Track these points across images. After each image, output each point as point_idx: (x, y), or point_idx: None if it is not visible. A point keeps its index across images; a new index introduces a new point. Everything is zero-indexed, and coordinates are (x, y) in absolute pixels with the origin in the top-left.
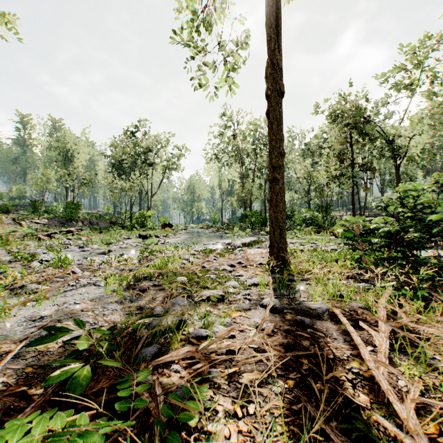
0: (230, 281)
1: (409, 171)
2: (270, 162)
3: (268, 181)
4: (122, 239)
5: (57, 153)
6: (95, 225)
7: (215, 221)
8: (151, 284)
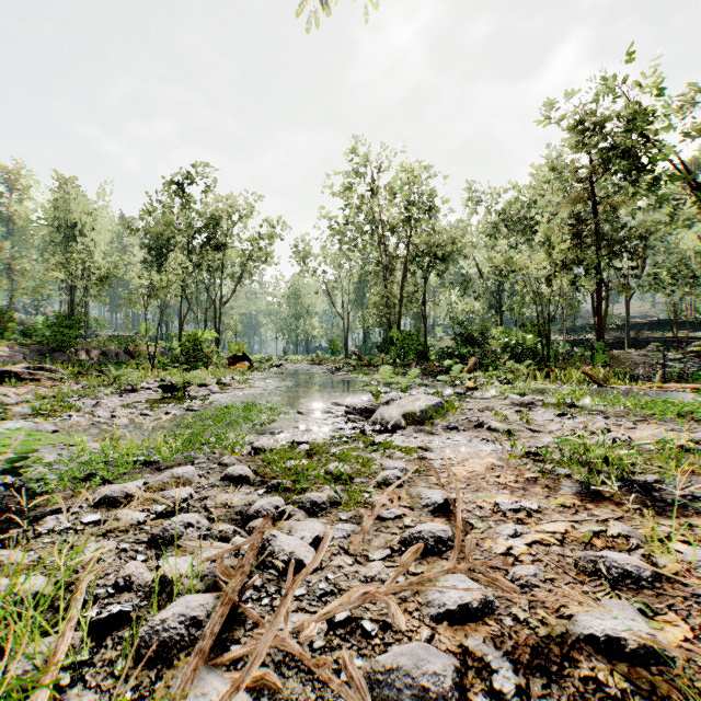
0: None
1: (687, 259)
2: None
3: None
4: (115, 393)
5: (52, 228)
6: (112, 357)
7: (335, 351)
8: None
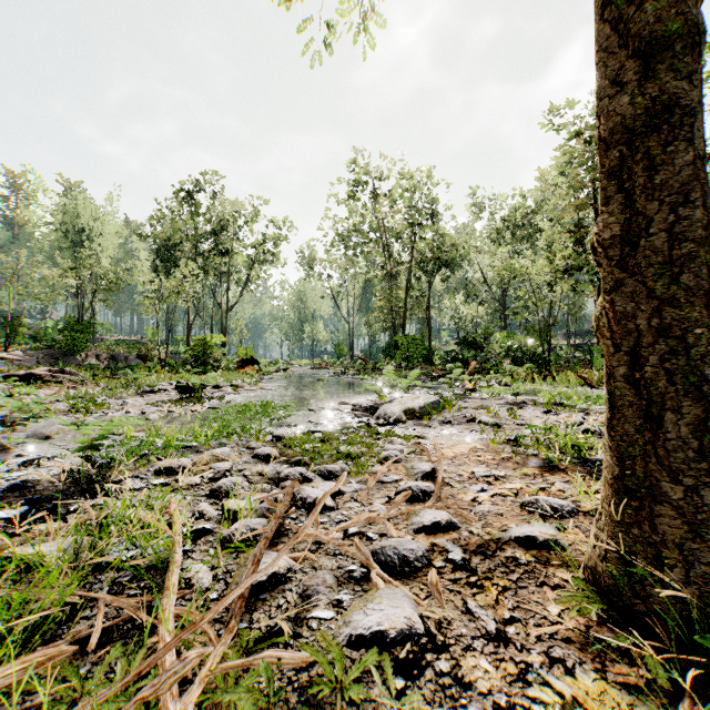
0: None
1: None
2: (621, 33)
3: (602, 138)
4: (136, 394)
5: (60, 234)
6: (121, 361)
7: (341, 355)
8: None
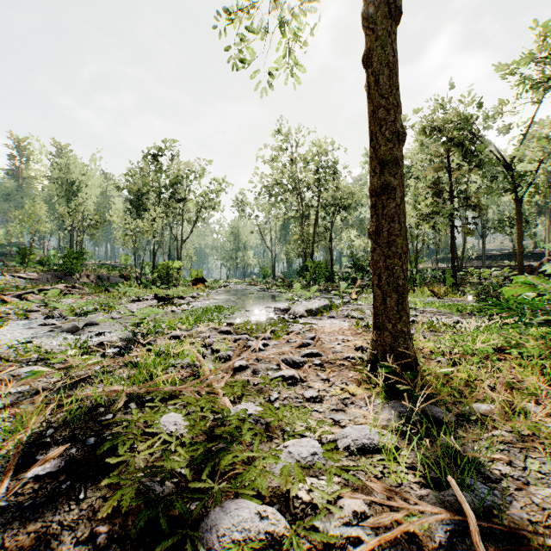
0: (295, 426)
1: (522, 209)
2: (376, 153)
3: (370, 192)
4: (129, 302)
5: (57, 185)
6: (105, 280)
7: (266, 275)
8: (92, 440)
